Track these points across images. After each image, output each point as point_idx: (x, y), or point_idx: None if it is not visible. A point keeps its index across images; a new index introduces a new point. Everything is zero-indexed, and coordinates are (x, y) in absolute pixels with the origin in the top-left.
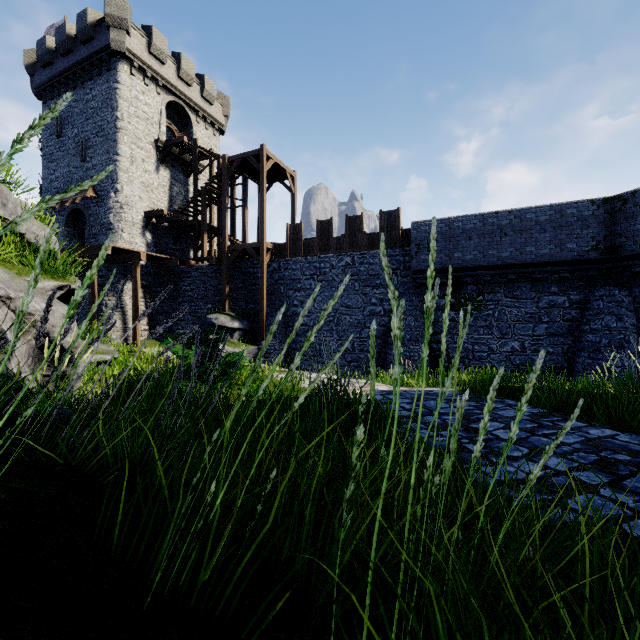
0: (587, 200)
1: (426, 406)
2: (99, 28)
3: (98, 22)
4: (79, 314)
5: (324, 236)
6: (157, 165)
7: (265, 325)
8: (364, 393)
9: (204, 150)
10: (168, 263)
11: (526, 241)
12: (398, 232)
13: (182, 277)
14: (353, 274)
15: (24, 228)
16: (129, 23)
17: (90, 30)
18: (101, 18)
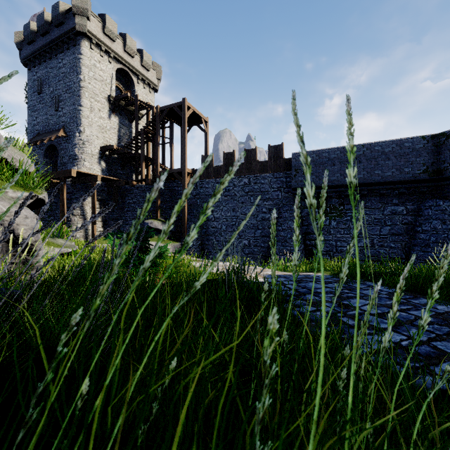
0: (419, 136)
1: (306, 287)
2: (68, 15)
3: (67, 11)
4: (53, 220)
5: (228, 164)
6: (109, 113)
7: (186, 227)
8: (259, 277)
9: (143, 103)
10: (117, 183)
11: (375, 166)
12: (282, 160)
13: (127, 193)
14: (249, 191)
15: (6, 154)
16: (89, 12)
17: (61, 17)
18: (69, 8)
